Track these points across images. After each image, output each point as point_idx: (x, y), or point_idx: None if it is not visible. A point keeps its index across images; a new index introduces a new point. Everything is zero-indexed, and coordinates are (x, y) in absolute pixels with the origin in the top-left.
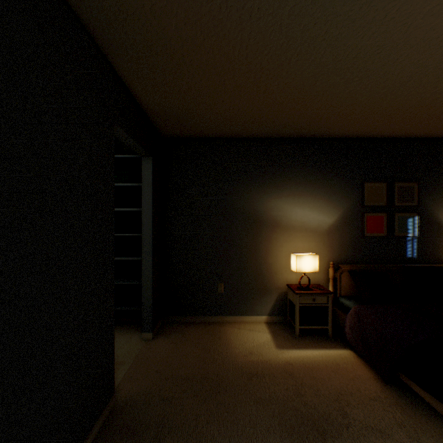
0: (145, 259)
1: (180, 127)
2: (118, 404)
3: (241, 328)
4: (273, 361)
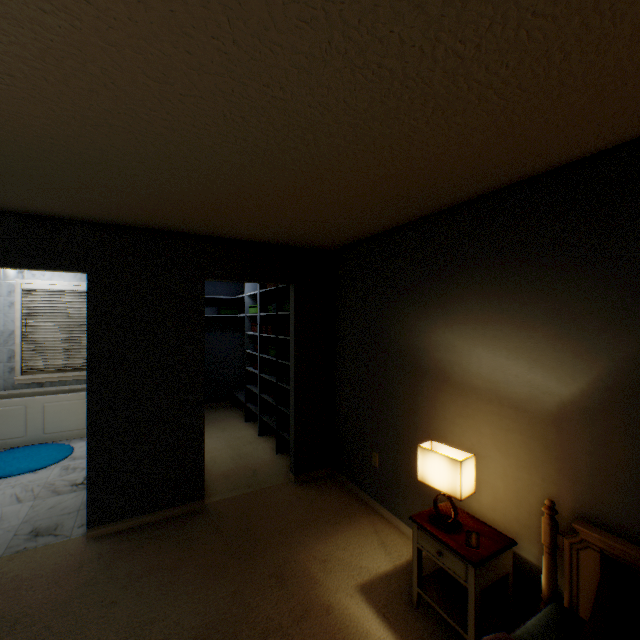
0: (291, 393)
1: (317, 241)
2: (204, 509)
3: (377, 532)
4: (320, 588)
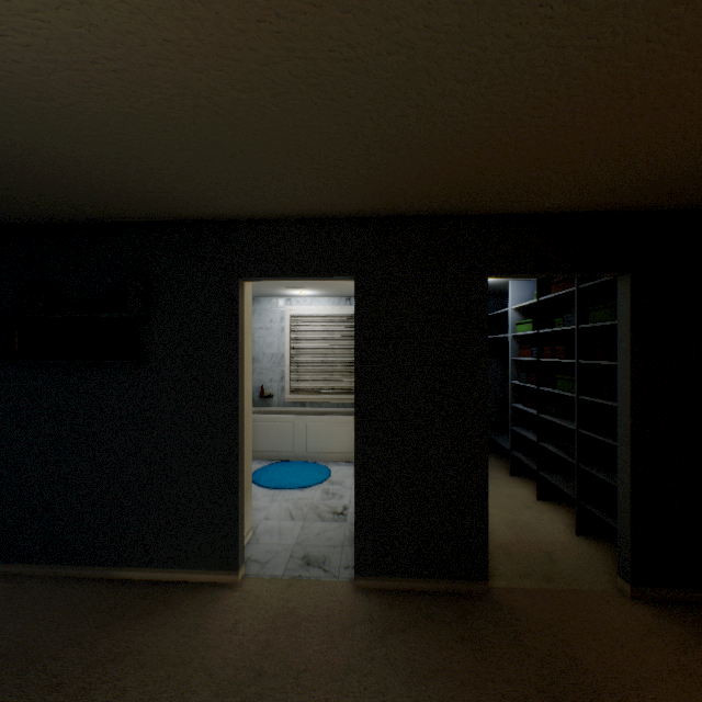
0: (620, 450)
1: (689, 189)
2: (487, 595)
3: None
4: None
